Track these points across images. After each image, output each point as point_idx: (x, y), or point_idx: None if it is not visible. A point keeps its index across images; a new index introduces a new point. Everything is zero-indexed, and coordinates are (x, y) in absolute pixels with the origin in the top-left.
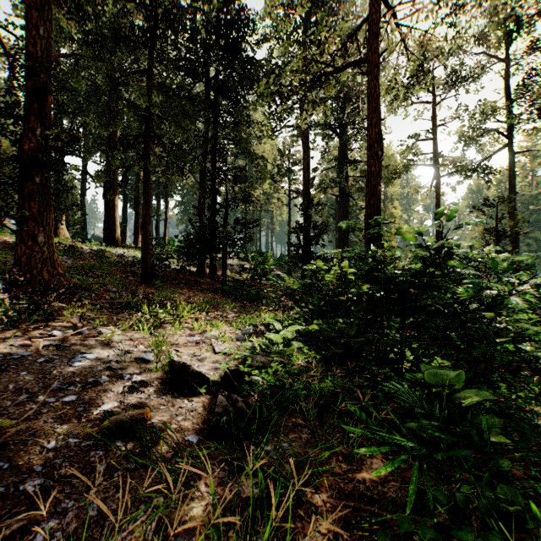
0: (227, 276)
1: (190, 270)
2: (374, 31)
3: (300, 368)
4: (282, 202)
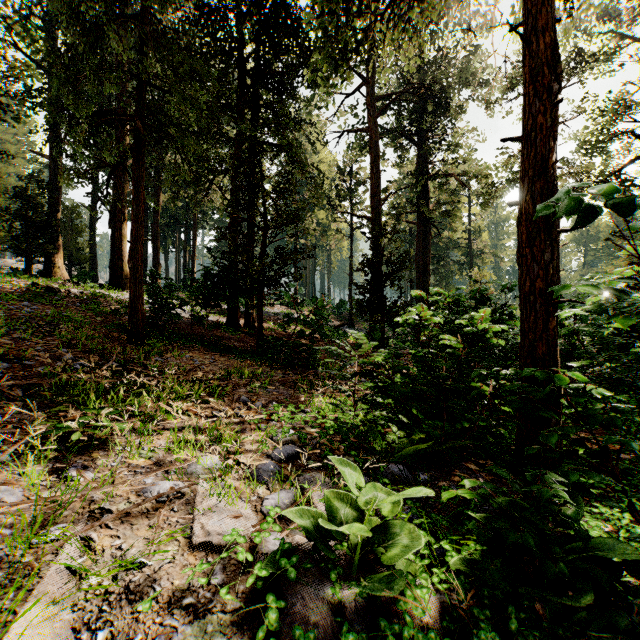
0: (269, 329)
1: (218, 320)
2: None
3: None
4: (342, 233)
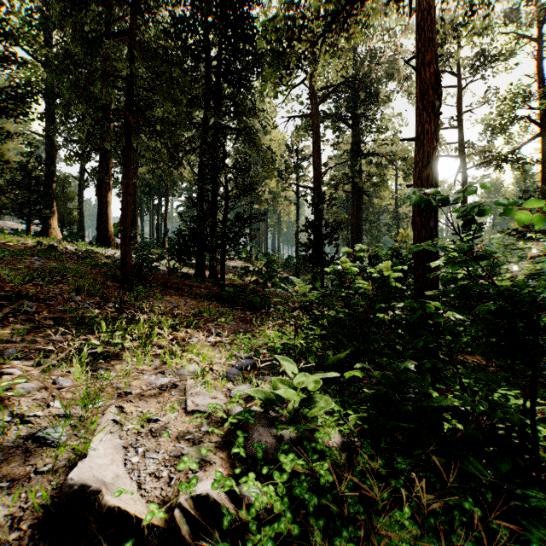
0: (230, 280)
1: (188, 272)
2: None
3: (335, 460)
4: (290, 200)
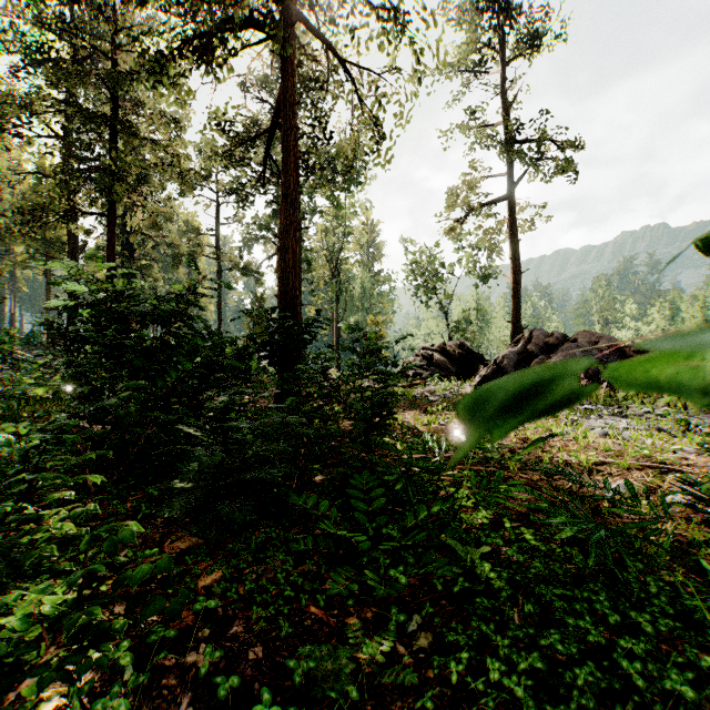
0: None
1: None
2: (112, 202)
3: (48, 396)
4: (36, 259)
